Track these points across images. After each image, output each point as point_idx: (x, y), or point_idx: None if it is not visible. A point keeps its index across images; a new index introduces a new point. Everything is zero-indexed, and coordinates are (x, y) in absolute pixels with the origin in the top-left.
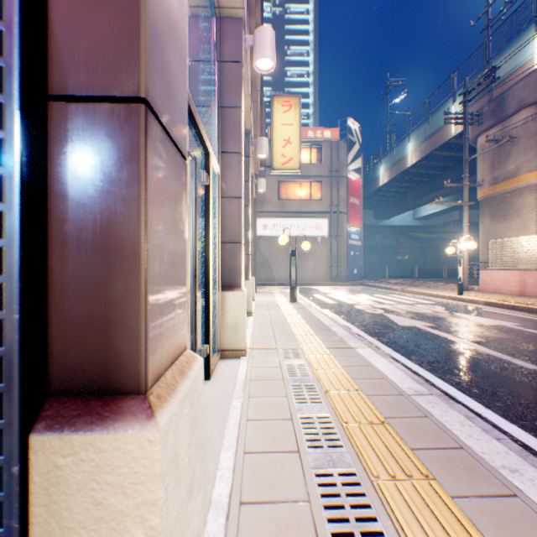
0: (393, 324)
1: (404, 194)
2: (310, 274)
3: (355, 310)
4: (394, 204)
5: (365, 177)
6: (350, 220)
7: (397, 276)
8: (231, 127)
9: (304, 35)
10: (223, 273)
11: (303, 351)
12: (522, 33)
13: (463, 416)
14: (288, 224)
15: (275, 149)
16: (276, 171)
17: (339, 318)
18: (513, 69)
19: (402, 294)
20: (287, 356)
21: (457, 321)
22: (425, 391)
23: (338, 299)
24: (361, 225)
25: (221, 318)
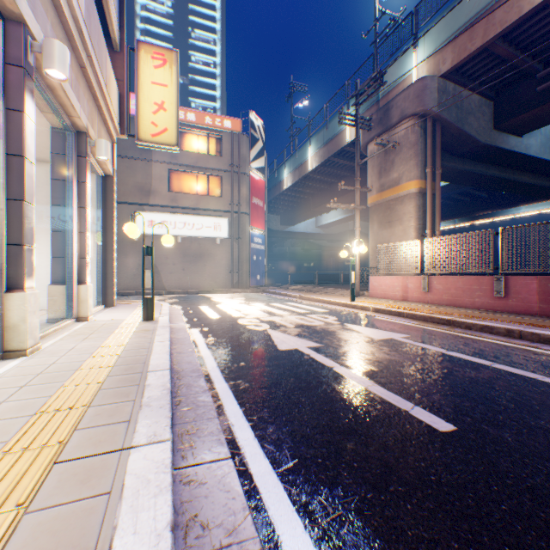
0: (272, 348)
1: (307, 200)
2: (209, 281)
3: (235, 326)
4: (299, 210)
5: (271, 180)
6: (253, 222)
7: (302, 282)
8: None
9: (212, 21)
10: None
11: None
12: (403, 49)
13: None
14: (181, 221)
15: (143, 114)
16: (144, 143)
17: (203, 343)
18: (397, 82)
19: (299, 302)
20: None
21: (348, 337)
22: None
23: (225, 312)
24: (265, 228)
25: None
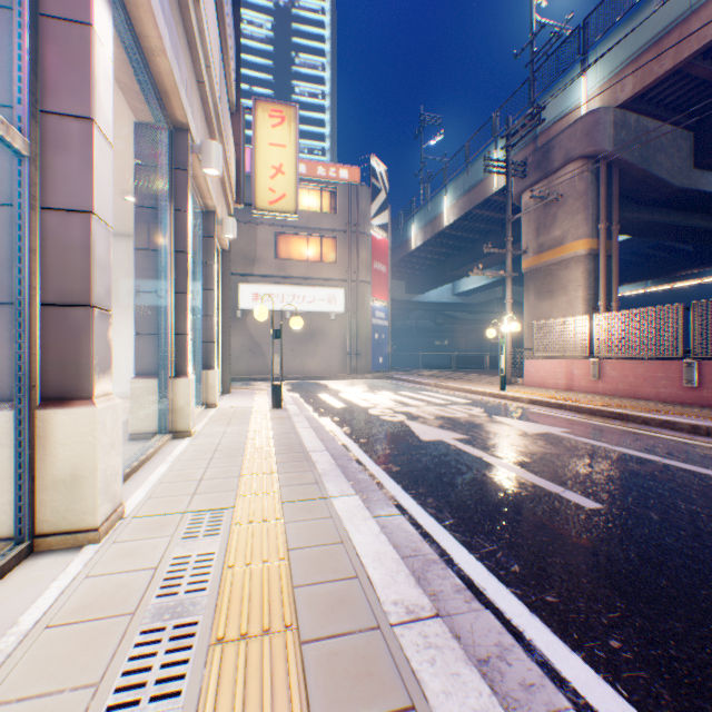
0: (415, 438)
1: (441, 262)
2: (322, 365)
3: (368, 416)
4: (430, 274)
5: (395, 237)
6: (374, 292)
7: (434, 366)
8: (66, 62)
9: (319, 42)
10: (47, 369)
11: (232, 516)
12: (569, 73)
13: (489, 689)
14: (290, 294)
15: (260, 180)
16: (261, 212)
17: (340, 432)
18: (560, 115)
19: (435, 391)
20: (192, 531)
21: (497, 430)
22: (427, 607)
23: (350, 401)
24: (389, 299)
25: (40, 466)
